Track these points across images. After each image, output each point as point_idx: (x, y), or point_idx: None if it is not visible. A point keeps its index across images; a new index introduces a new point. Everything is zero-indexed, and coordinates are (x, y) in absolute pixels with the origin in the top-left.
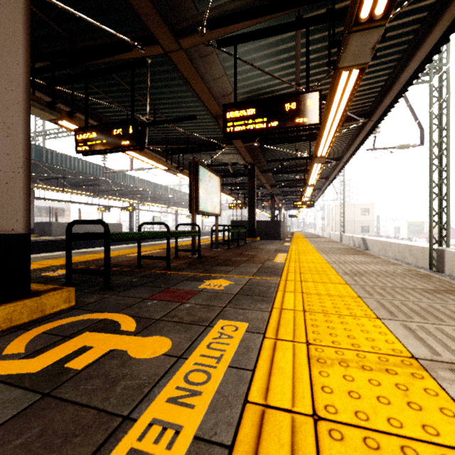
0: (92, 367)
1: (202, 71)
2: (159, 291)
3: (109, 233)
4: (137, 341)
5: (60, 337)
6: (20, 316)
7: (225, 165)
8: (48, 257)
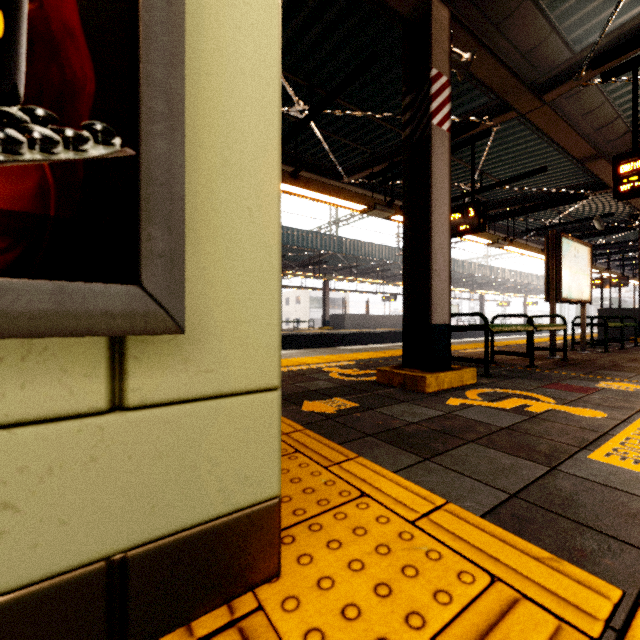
0: (547, 413)
1: (566, 112)
2: (547, 384)
3: (488, 325)
4: (568, 408)
5: (496, 397)
6: (454, 382)
7: (587, 220)
8: (381, 348)
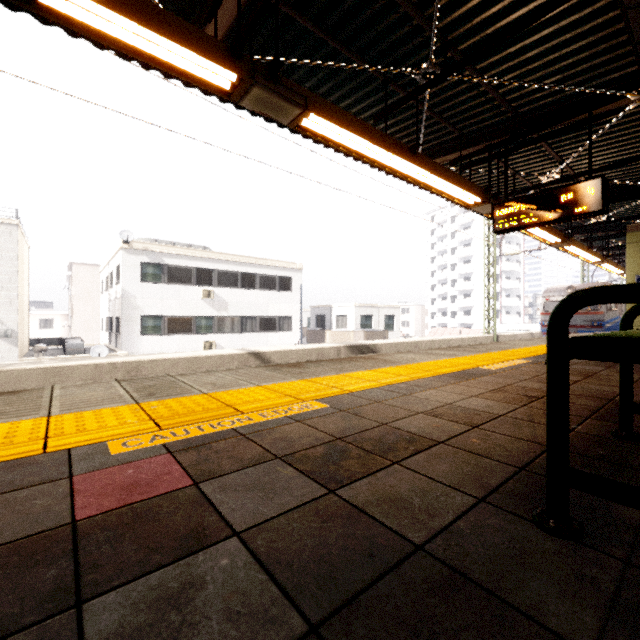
0: None
1: None
2: None
3: None
4: None
5: None
6: None
7: None
8: None
